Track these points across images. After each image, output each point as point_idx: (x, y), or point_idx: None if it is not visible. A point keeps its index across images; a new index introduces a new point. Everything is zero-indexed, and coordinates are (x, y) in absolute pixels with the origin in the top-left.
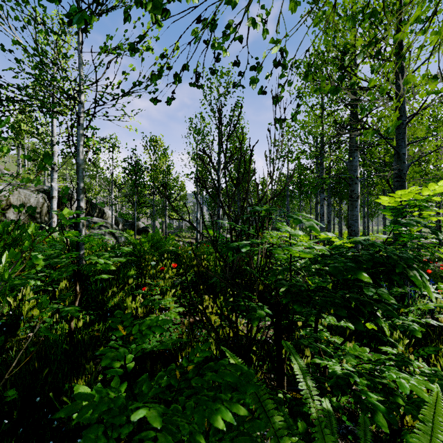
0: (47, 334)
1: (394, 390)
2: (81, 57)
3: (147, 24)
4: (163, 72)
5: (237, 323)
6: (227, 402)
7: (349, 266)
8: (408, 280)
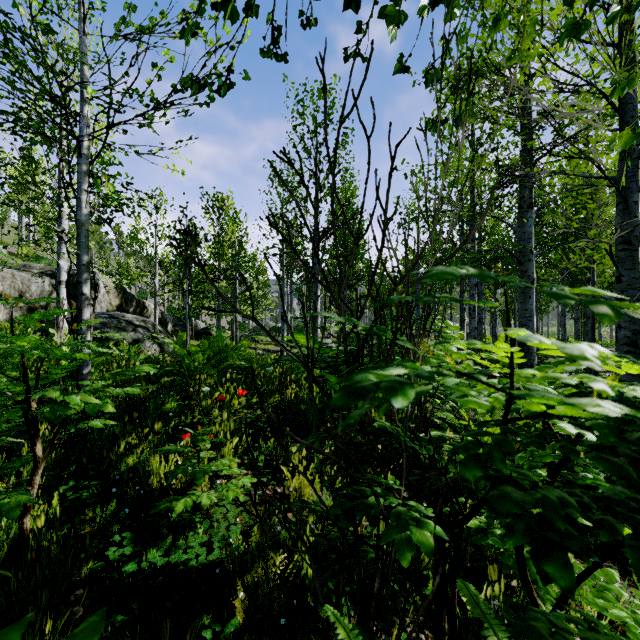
0: None
1: None
2: (84, 42)
3: None
4: (203, 12)
5: (357, 535)
6: None
7: None
8: None
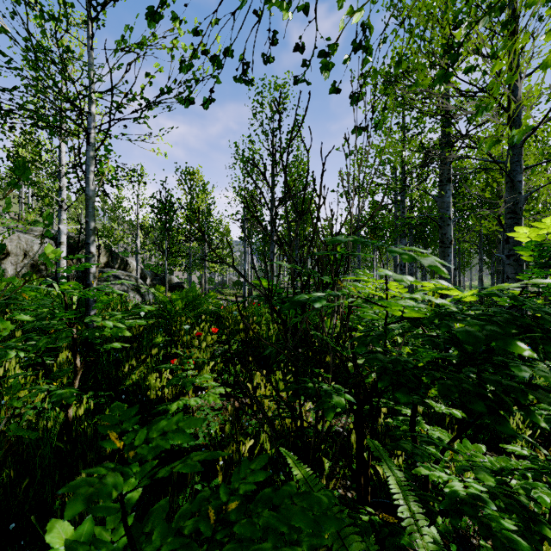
0: (20, 433)
1: (536, 514)
2: (91, 55)
3: None
4: (196, 57)
5: (301, 412)
6: None
7: (490, 330)
8: None
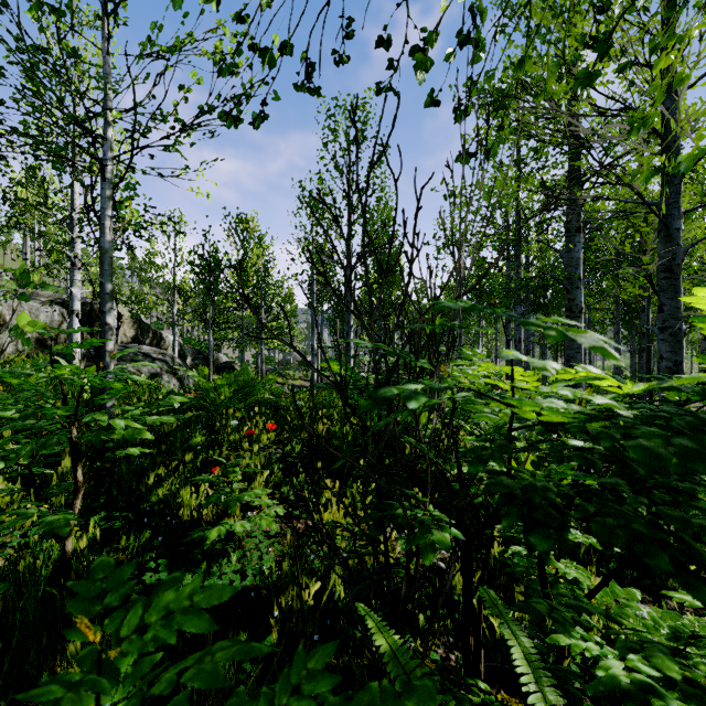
0: None
1: None
2: (108, 61)
3: None
4: (241, 54)
5: (387, 548)
6: None
7: (680, 446)
8: None
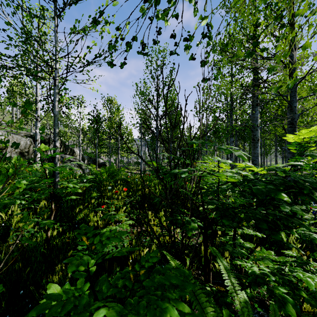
0: (27, 242)
1: (298, 285)
2: (56, 35)
3: (106, 2)
4: (117, 42)
5: (174, 233)
6: (173, 301)
7: (269, 188)
8: (312, 200)
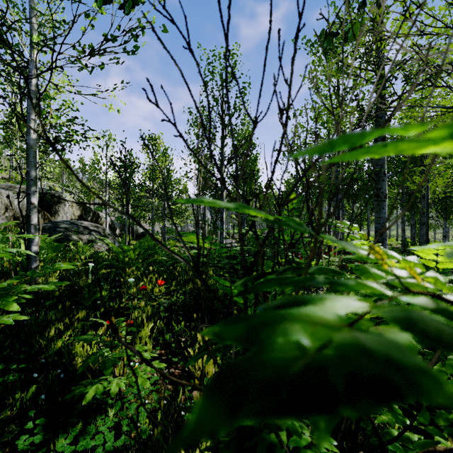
0: None
1: None
2: None
3: None
4: None
5: None
6: None
7: None
8: None
